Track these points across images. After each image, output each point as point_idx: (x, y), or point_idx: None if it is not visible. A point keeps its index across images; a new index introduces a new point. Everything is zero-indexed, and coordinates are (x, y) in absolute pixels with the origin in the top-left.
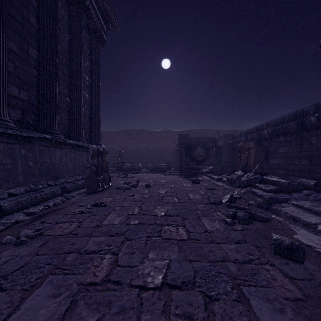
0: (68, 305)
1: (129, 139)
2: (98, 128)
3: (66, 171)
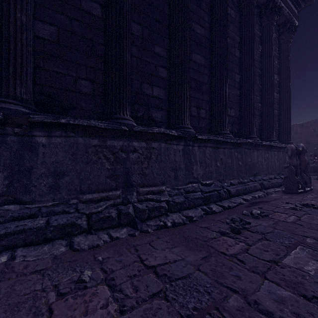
0: None
1: None
2: (288, 125)
3: (261, 169)
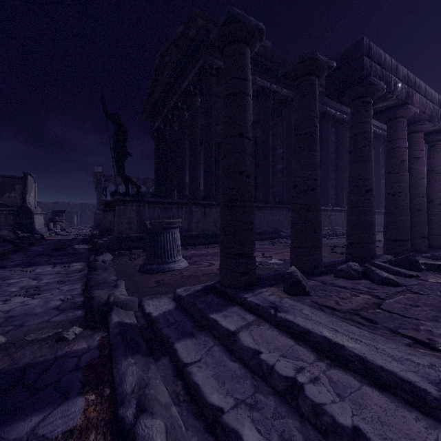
0: None
1: None
2: None
3: None
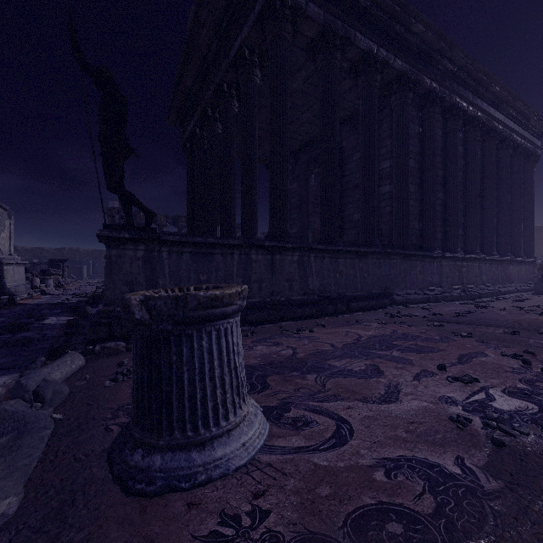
0: None
1: None
2: (532, 242)
3: (514, 279)
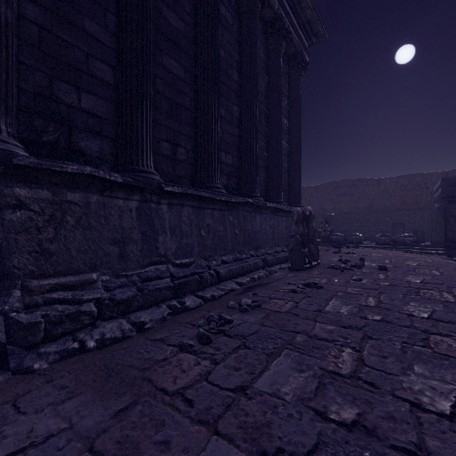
0: (317, 384)
1: (337, 196)
2: (298, 184)
3: (266, 240)
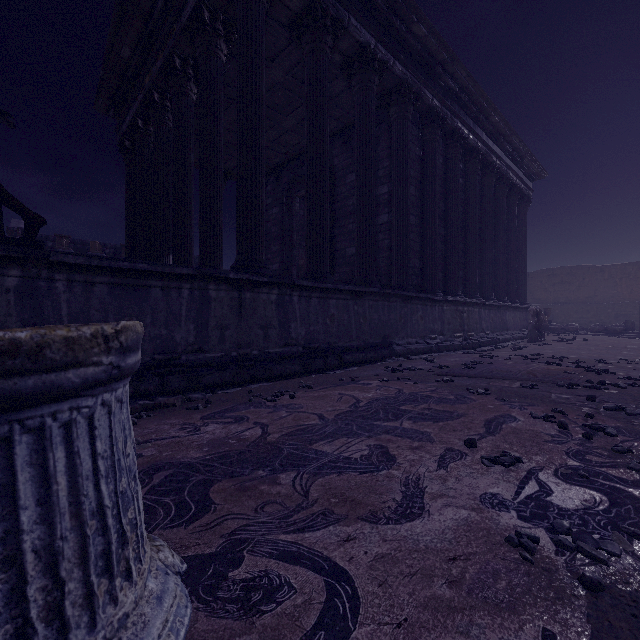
0: (556, 351)
1: (552, 284)
2: (525, 287)
3: (510, 326)
